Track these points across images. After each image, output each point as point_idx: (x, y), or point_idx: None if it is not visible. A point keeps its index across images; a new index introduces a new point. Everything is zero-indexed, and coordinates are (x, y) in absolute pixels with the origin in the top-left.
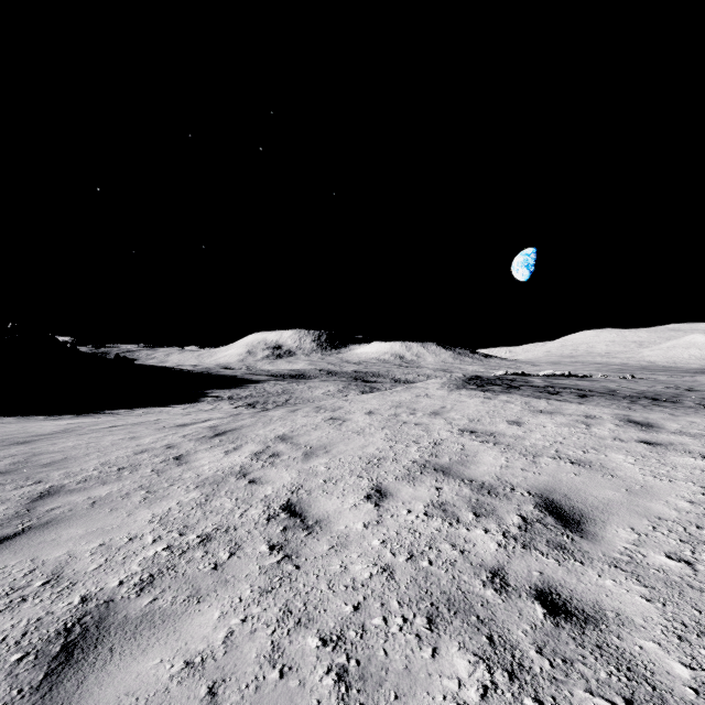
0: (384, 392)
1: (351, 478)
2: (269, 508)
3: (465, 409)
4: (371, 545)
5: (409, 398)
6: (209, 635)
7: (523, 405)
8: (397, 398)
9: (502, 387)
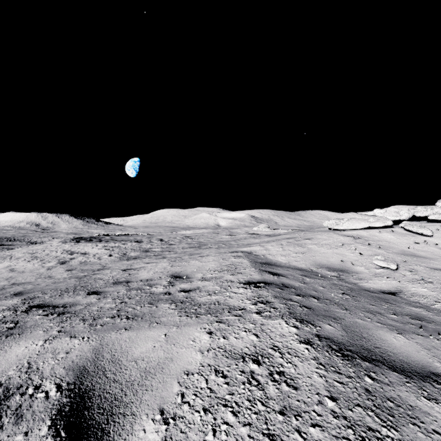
0: (29, 247)
1: (24, 263)
2: (2, 269)
3: (64, 248)
4: (33, 267)
5: (42, 247)
6: (7, 274)
7: (84, 245)
8: (36, 248)
9: (87, 240)
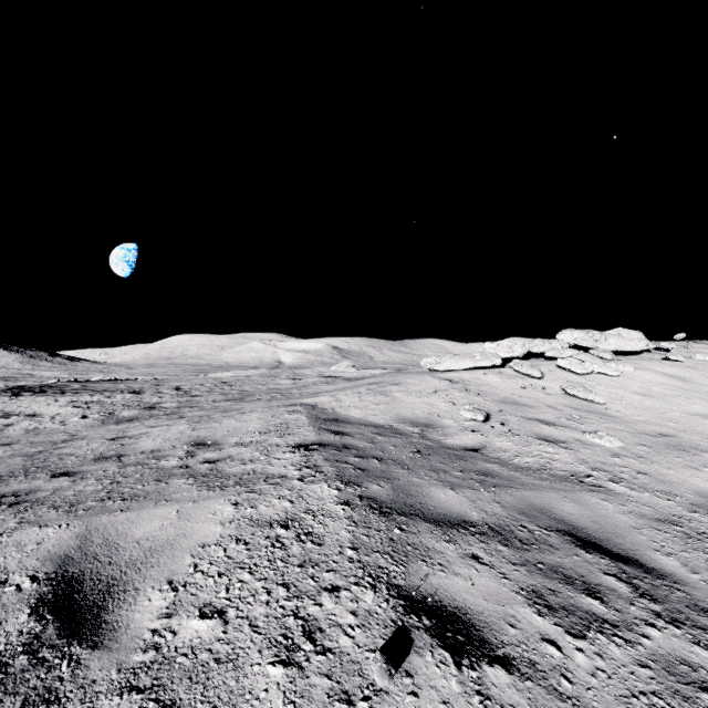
0: None
1: None
2: None
3: None
4: None
5: None
6: None
7: (30, 401)
8: None
9: (35, 392)
